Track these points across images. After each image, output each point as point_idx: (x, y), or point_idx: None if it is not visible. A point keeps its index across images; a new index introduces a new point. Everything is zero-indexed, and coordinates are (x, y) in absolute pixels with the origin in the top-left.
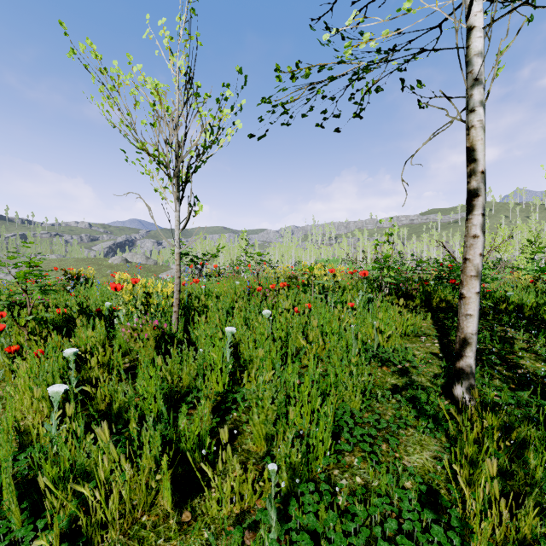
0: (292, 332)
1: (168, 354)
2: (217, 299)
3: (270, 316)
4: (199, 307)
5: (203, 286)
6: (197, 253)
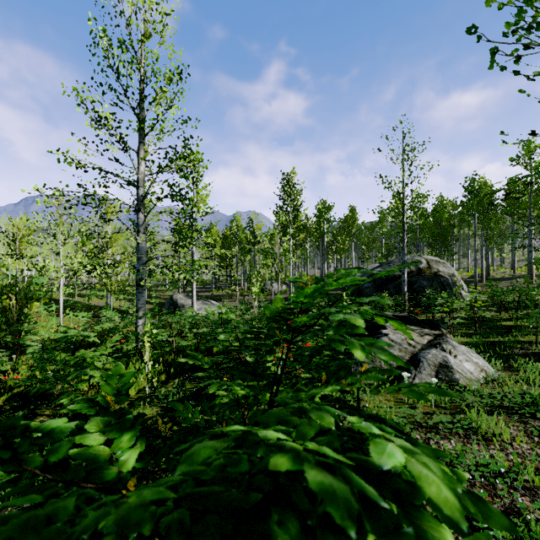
0: None
1: None
2: None
3: None
4: None
5: None
6: None
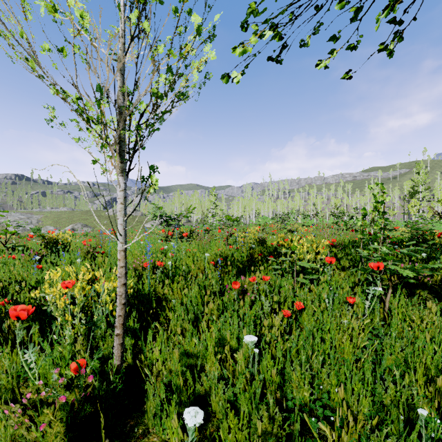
0: (291, 378)
1: (98, 420)
2: (185, 278)
3: (255, 342)
4: (163, 292)
5: (170, 262)
6: (170, 215)
